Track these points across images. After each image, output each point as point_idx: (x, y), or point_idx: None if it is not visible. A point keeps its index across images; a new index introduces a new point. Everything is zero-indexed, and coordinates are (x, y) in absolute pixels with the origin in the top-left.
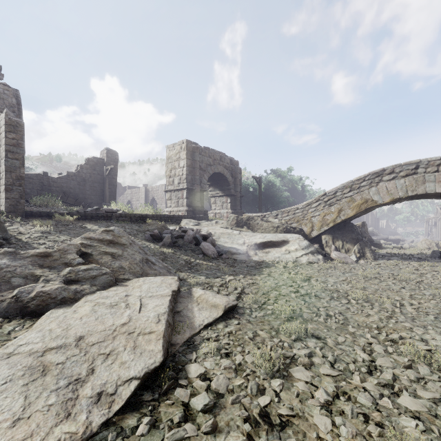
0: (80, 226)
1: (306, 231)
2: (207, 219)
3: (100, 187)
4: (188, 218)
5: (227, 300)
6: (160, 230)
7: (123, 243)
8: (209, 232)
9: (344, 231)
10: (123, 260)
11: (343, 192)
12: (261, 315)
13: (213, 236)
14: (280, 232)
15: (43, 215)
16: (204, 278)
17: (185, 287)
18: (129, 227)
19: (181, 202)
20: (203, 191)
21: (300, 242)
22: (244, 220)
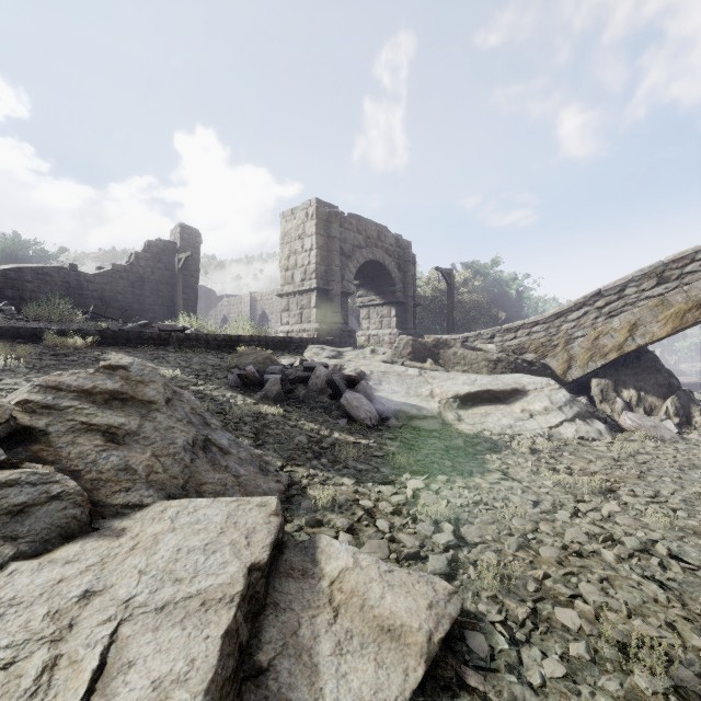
0: (96, 357)
1: (555, 370)
2: (355, 346)
3: (169, 291)
4: (319, 344)
5: (430, 599)
6: (262, 366)
7: (149, 399)
8: (359, 370)
9: (638, 370)
10: (138, 447)
11: (641, 287)
12: (560, 676)
13: (367, 377)
14: (503, 371)
15: (22, 334)
16: (352, 485)
17: (300, 518)
18: (199, 360)
19: (307, 315)
20: (347, 295)
21: (553, 392)
22: (427, 347)
